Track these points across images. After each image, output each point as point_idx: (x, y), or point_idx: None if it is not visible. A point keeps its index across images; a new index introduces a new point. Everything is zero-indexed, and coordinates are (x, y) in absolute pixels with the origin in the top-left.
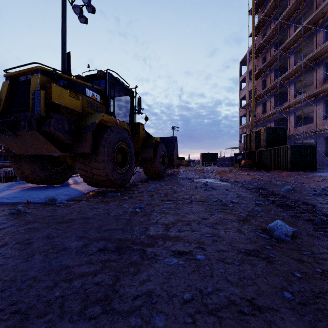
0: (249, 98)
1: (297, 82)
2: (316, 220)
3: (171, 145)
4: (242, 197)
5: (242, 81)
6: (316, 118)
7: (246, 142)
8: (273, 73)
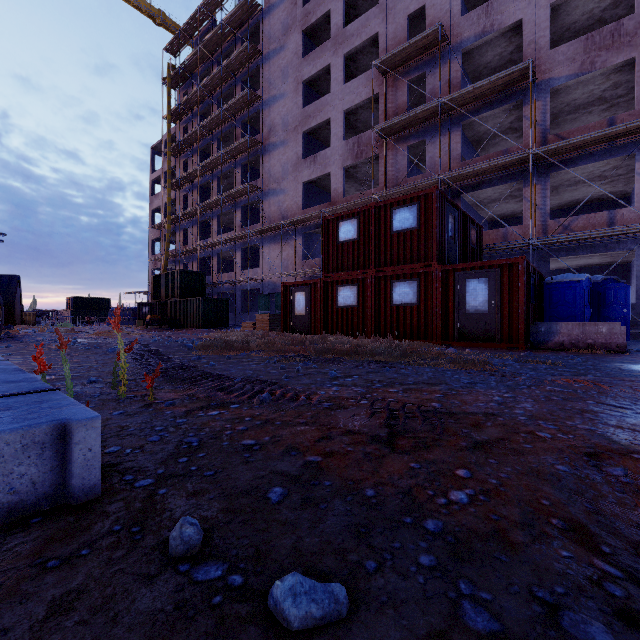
0: (166, 215)
1: (223, 215)
2: (137, 348)
3: (9, 290)
4: (108, 346)
5: (155, 180)
6: (236, 267)
7: (156, 287)
8: (197, 191)
